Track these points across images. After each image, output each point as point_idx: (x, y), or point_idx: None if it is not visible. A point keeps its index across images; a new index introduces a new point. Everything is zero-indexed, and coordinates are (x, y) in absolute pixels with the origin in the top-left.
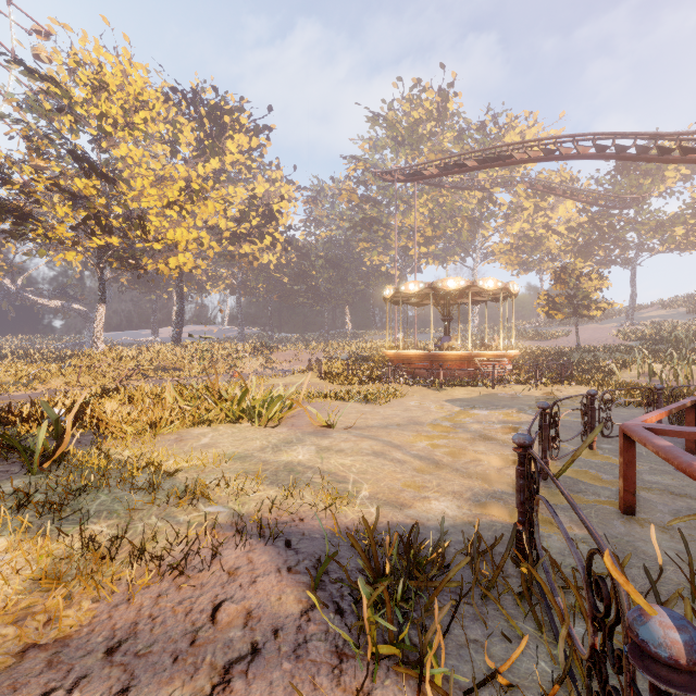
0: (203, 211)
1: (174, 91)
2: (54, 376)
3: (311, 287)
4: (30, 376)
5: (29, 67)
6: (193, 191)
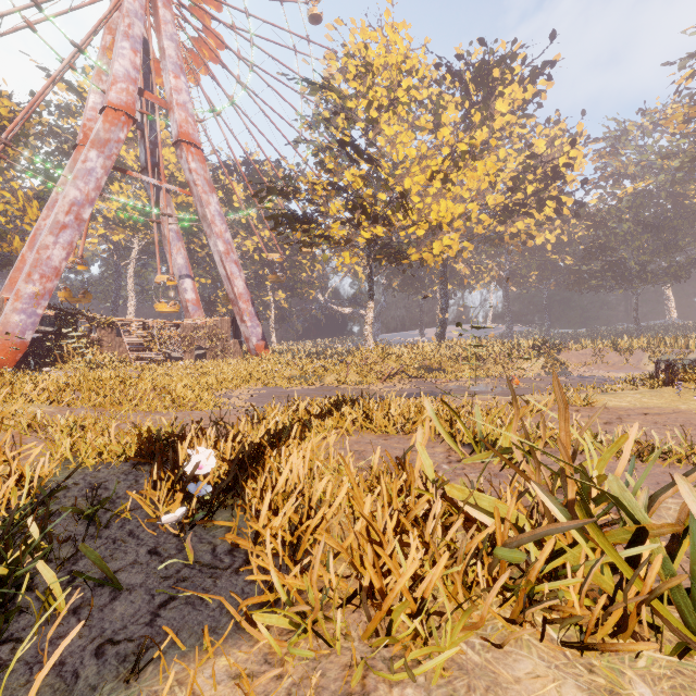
0: (471, 177)
1: (438, 68)
2: (328, 372)
3: (610, 264)
4: (310, 372)
5: (312, 82)
6: (458, 156)
